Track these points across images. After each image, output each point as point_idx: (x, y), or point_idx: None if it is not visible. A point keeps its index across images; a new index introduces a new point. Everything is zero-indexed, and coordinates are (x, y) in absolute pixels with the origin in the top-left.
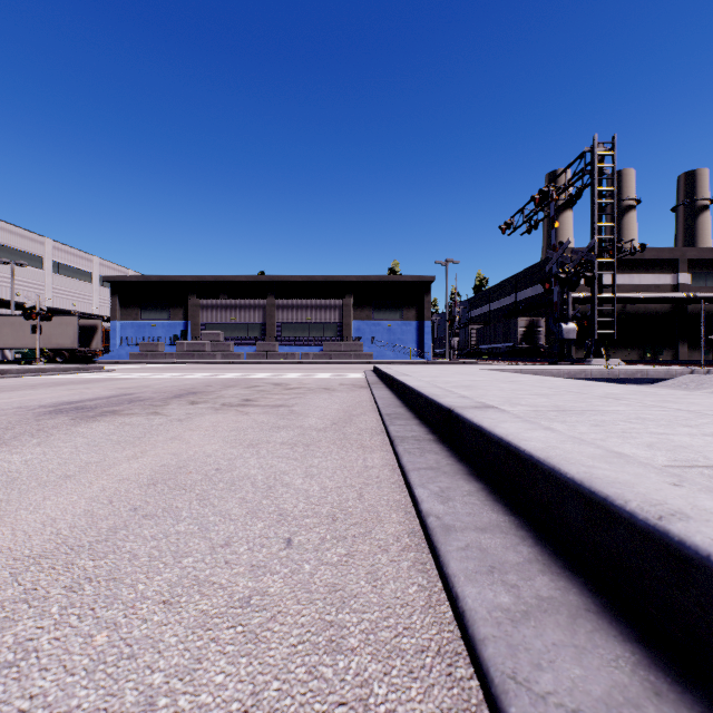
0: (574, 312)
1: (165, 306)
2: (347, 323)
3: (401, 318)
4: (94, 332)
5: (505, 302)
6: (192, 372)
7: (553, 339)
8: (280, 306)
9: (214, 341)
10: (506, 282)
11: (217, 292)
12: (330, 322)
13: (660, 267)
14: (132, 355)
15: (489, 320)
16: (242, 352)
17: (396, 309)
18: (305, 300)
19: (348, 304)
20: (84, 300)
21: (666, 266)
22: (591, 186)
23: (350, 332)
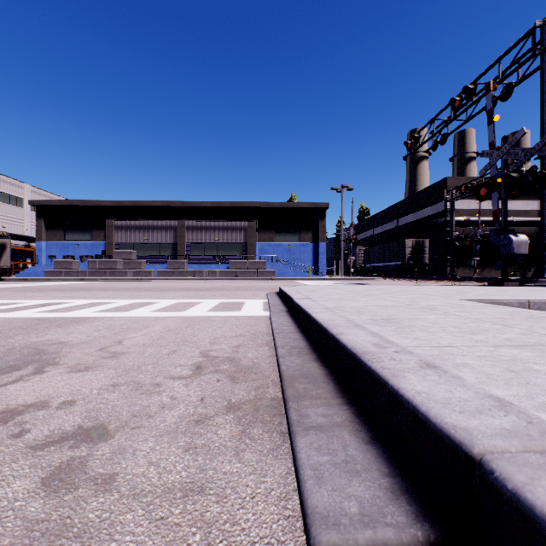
0: (457, 233)
1: (88, 228)
2: (251, 243)
3: (299, 239)
4: (2, 250)
5: (387, 227)
6: (32, 297)
7: (434, 258)
8: (190, 228)
9: (126, 259)
10: (388, 210)
11: (136, 216)
12: (236, 242)
13: (528, 195)
14: (46, 273)
15: (373, 242)
16: (153, 270)
17: (295, 232)
18: (213, 222)
19: (252, 226)
20: (14, 222)
21: (534, 194)
22: (541, 69)
23: (254, 251)
